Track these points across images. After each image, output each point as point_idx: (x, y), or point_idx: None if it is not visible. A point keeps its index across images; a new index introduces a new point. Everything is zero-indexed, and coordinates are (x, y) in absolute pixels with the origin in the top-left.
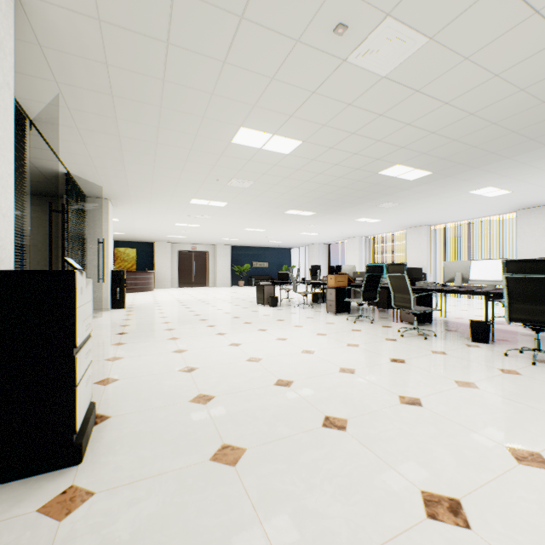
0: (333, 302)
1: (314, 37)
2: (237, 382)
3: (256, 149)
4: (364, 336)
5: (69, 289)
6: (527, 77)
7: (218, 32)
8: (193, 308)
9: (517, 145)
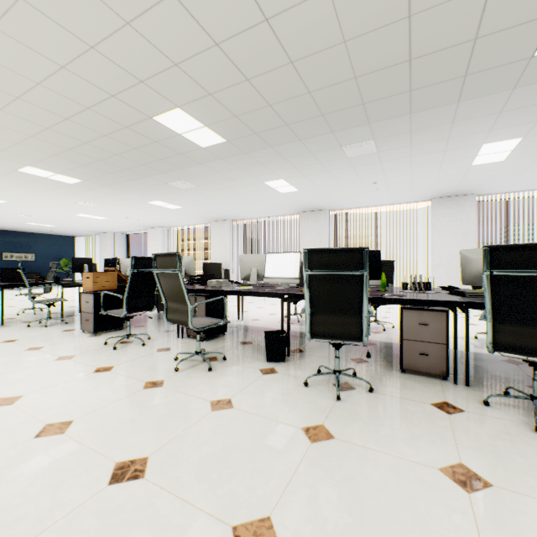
0: (91, 315)
1: None
2: None
3: None
4: (106, 386)
5: None
6: None
7: None
8: None
9: (310, 120)
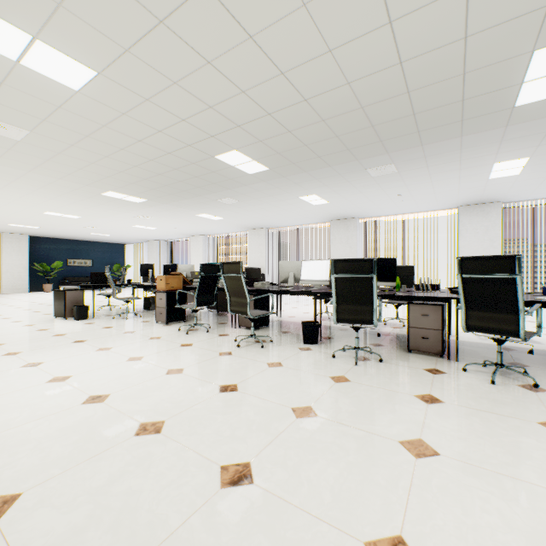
0: (164, 309)
1: None
2: None
3: (8, 61)
4: (194, 354)
5: None
6: (354, 68)
7: None
8: None
9: (338, 153)
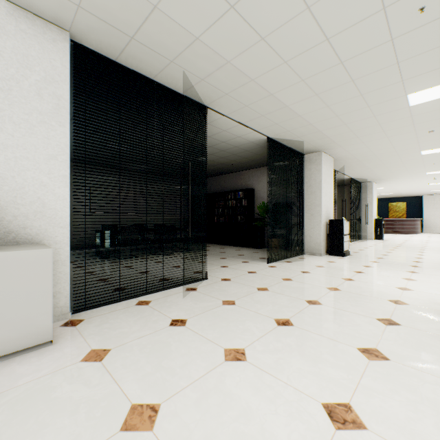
0: None
1: (422, 135)
2: (397, 259)
3: None
4: None
5: (342, 223)
6: None
7: (385, 146)
8: (429, 244)
9: None
